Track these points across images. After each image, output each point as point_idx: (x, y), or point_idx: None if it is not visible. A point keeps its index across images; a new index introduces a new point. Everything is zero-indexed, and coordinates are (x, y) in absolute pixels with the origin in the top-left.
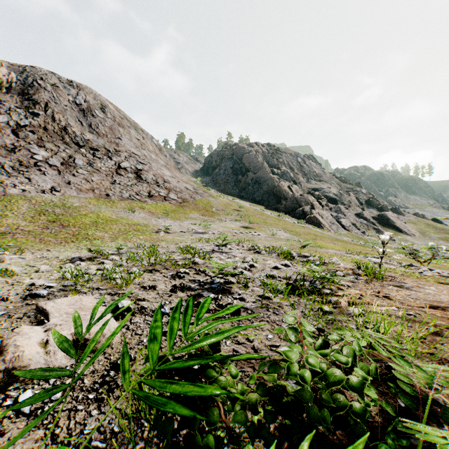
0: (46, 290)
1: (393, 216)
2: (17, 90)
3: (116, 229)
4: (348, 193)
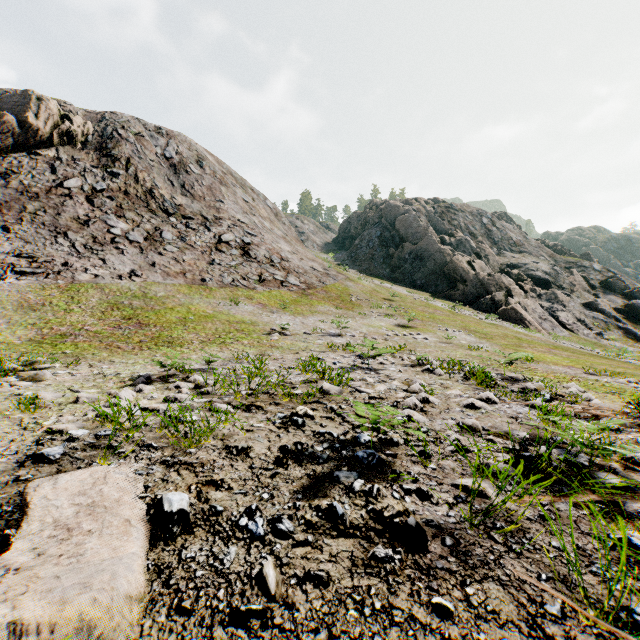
0: (64, 445)
1: None
2: (93, 145)
3: (211, 330)
4: (569, 270)
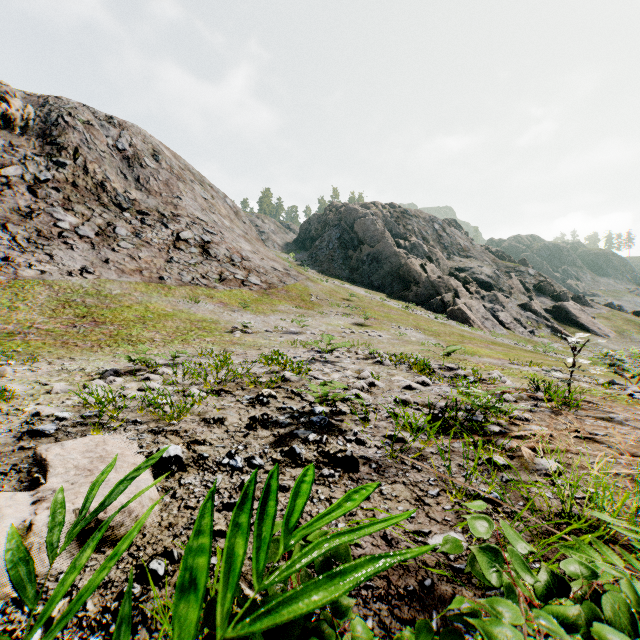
0: (55, 423)
1: (575, 308)
2: (35, 131)
3: (171, 328)
4: (508, 274)
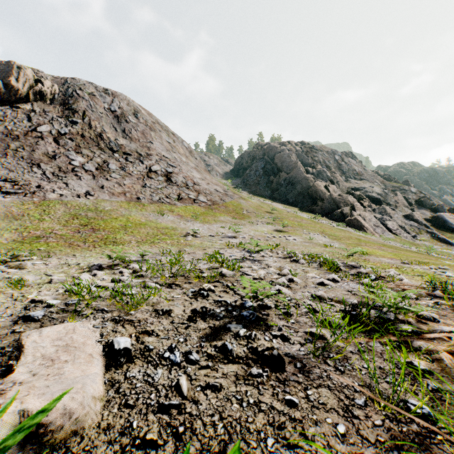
0: (44, 310)
1: (450, 218)
2: (58, 101)
3: (144, 233)
4: (394, 192)
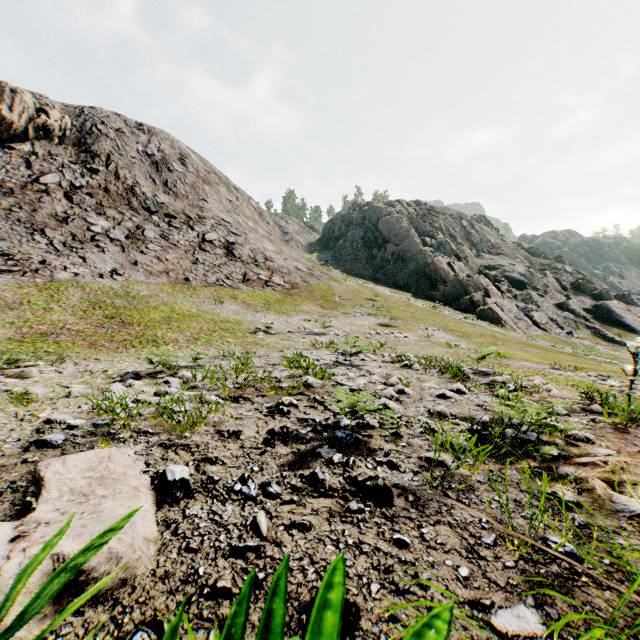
0: (65, 433)
1: (618, 307)
2: (71, 140)
3: (195, 328)
4: (543, 272)
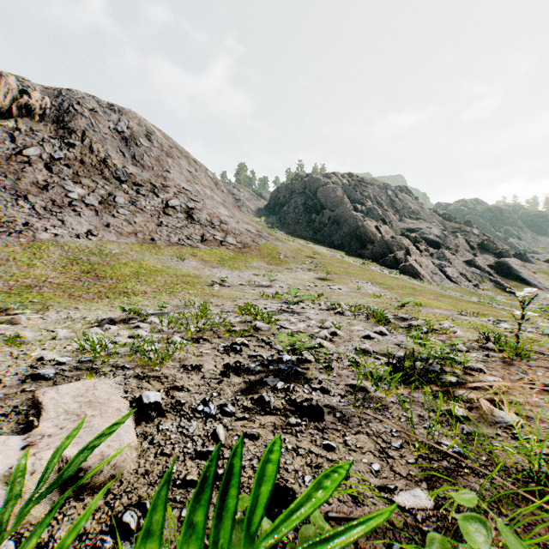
0: (55, 368)
1: (516, 264)
2: (50, 118)
3: (160, 282)
4: (454, 234)
